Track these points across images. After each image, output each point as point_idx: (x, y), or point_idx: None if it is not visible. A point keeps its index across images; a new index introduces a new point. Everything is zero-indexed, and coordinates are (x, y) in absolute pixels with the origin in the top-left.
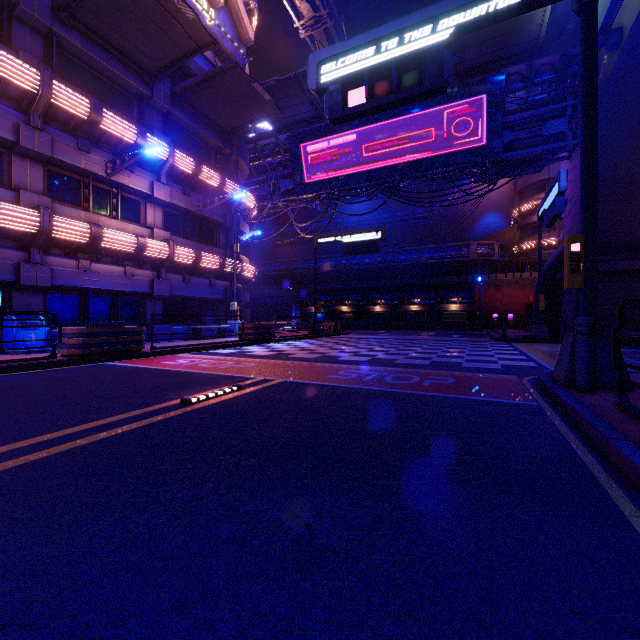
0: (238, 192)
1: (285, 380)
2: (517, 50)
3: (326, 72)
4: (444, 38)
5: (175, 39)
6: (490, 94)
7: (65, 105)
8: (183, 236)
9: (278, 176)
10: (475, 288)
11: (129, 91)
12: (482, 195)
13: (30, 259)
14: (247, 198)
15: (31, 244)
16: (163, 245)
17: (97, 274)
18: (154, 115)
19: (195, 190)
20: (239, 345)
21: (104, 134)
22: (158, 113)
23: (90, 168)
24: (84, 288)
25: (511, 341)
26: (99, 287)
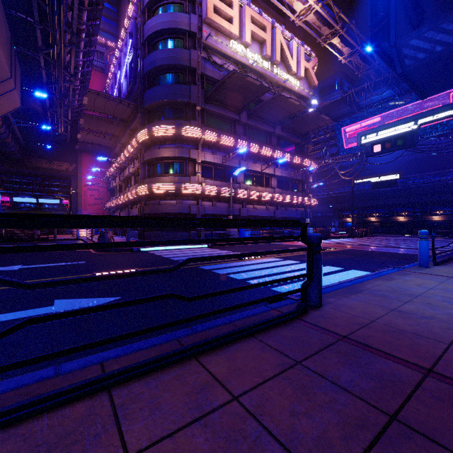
0: (312, 166)
1: (349, 249)
2: None
3: (364, 139)
4: (414, 128)
5: (288, 111)
6: None
7: (252, 150)
8: (284, 189)
9: (328, 146)
10: None
11: (266, 132)
12: None
13: (243, 207)
14: (313, 165)
15: (243, 201)
16: (280, 195)
17: (258, 210)
18: (274, 138)
19: (289, 167)
20: None
21: (261, 155)
22: (275, 137)
23: (256, 169)
24: (254, 216)
25: None
26: (259, 215)
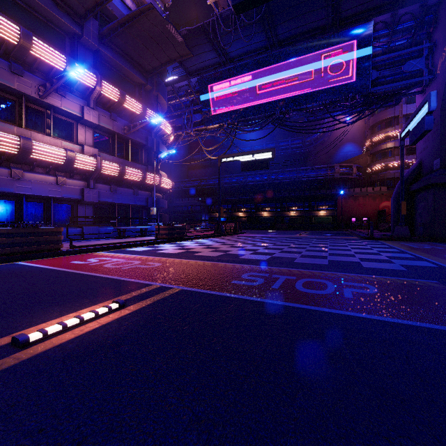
0: (155, 117)
1: (183, 288)
2: (384, 1)
3: None
4: None
5: None
6: (360, 39)
7: None
8: (111, 154)
9: (190, 111)
10: (338, 199)
11: (62, 29)
12: (351, 123)
13: None
14: (165, 125)
15: None
16: (91, 159)
17: (30, 182)
18: (85, 52)
19: (121, 116)
20: (154, 243)
21: (35, 60)
22: (89, 50)
23: (23, 90)
24: (17, 194)
25: (378, 239)
26: (32, 193)
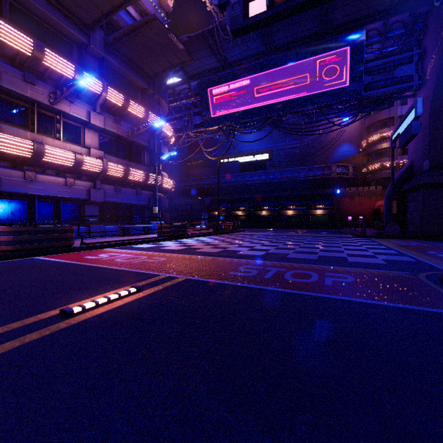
0: (158, 121)
1: (188, 278)
2: (375, 10)
3: None
4: None
5: None
6: (353, 46)
7: (10, 42)
8: (116, 155)
9: (190, 113)
10: (335, 198)
11: (70, 39)
12: (346, 125)
13: None
14: (166, 128)
15: None
16: (97, 161)
17: (41, 183)
18: (91, 59)
19: (125, 120)
20: (157, 240)
21: (47, 70)
22: (95, 58)
23: (35, 97)
24: (30, 194)
25: (370, 237)
26: (43, 194)
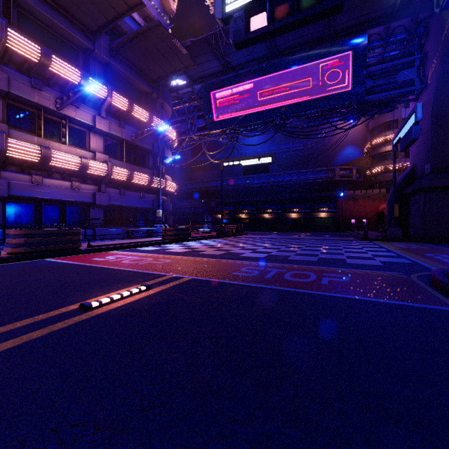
0: (162, 125)
1: (193, 278)
2: (377, 15)
3: (231, 2)
4: None
5: (110, 1)
6: (356, 50)
7: (19, 49)
8: (120, 159)
9: (194, 117)
10: (338, 201)
11: (76, 44)
12: (348, 129)
13: None
14: (170, 131)
15: None
16: (102, 165)
17: (48, 187)
18: (96, 65)
19: (129, 124)
20: (162, 243)
21: (53, 76)
22: (99, 63)
23: (42, 103)
24: (37, 198)
25: (372, 240)
26: (50, 197)
